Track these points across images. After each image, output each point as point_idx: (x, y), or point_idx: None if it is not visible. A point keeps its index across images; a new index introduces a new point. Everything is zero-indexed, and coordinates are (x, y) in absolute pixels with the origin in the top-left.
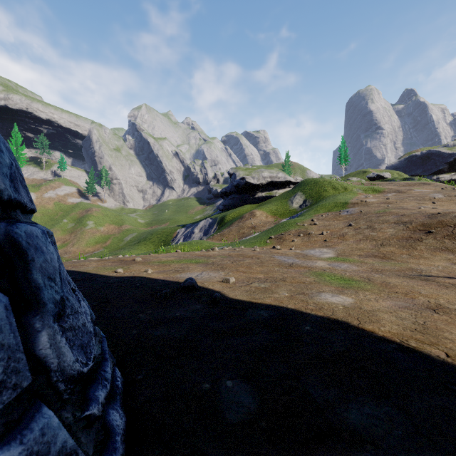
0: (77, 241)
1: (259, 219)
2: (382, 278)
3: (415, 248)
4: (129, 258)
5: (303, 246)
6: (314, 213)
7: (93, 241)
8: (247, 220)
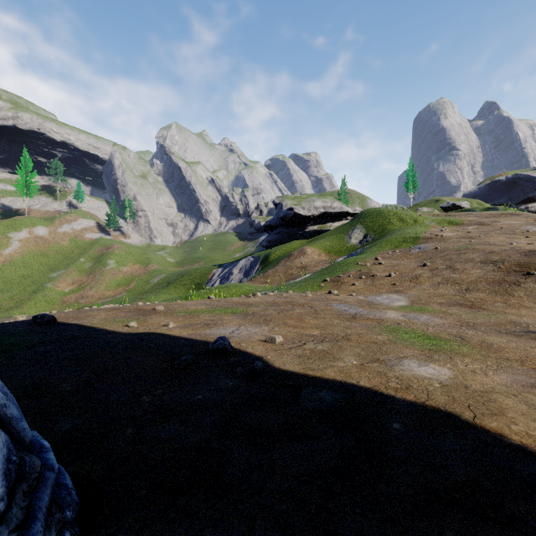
0: (95, 283)
1: (311, 258)
2: (479, 335)
3: (512, 294)
4: (149, 306)
5: (367, 291)
6: (378, 250)
7: (115, 284)
8: (296, 259)
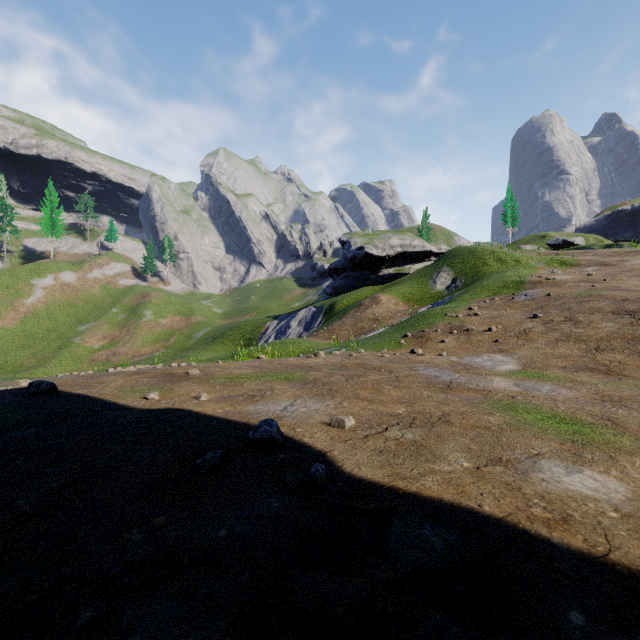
0: (130, 338)
1: (386, 308)
2: (636, 417)
3: None
4: (181, 369)
5: (461, 351)
6: (471, 298)
7: (152, 339)
8: (368, 309)
